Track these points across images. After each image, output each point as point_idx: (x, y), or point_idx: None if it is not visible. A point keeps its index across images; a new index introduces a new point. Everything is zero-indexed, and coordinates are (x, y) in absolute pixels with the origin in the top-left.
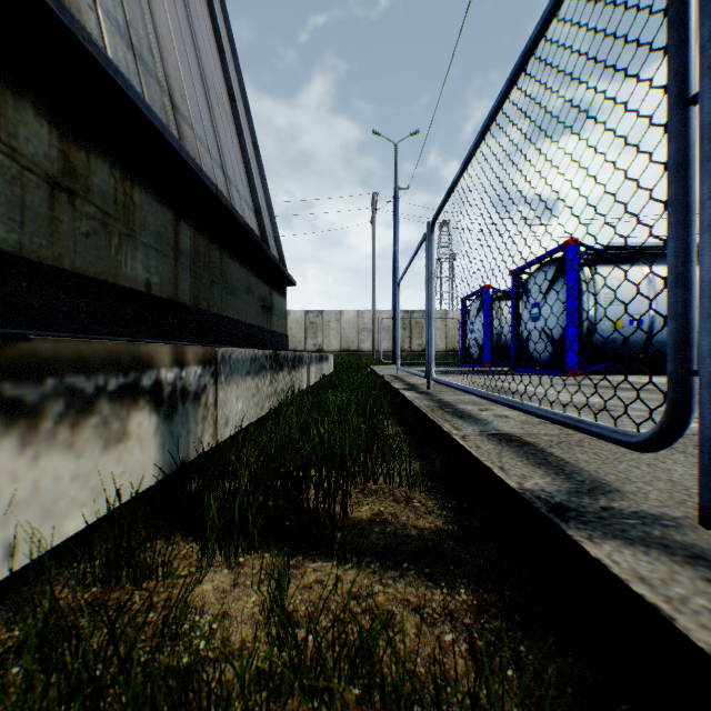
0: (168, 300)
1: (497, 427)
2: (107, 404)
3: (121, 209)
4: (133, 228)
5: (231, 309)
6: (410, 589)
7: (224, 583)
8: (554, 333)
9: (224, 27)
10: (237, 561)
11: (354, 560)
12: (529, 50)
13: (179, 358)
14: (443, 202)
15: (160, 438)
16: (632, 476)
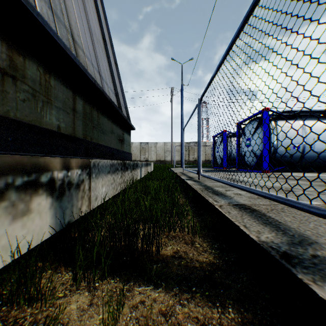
0: (69, 135)
1: (236, 200)
2: (14, 194)
3: (43, 88)
4: (50, 98)
5: (103, 140)
6: (198, 308)
7: (84, 303)
8: (257, 152)
9: (101, 7)
10: (94, 286)
11: (163, 285)
12: (255, 3)
13: (66, 165)
14: (206, 88)
15: (53, 210)
16: (320, 231)
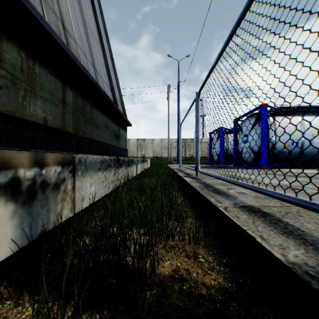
0: (57, 129)
1: (242, 200)
2: None
3: (26, 75)
4: (35, 87)
5: (97, 136)
6: None
7: None
8: (255, 149)
9: (97, 1)
10: None
11: None
12: None
13: (39, 161)
14: (205, 80)
15: (18, 219)
16: None
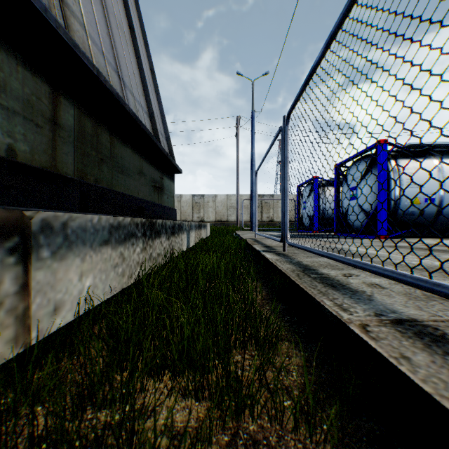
0: (39, 168)
1: (386, 305)
2: None
3: None
4: None
5: (123, 185)
6: None
7: None
8: (368, 208)
9: None
10: None
11: None
12: None
13: None
14: (300, 92)
15: None
16: None
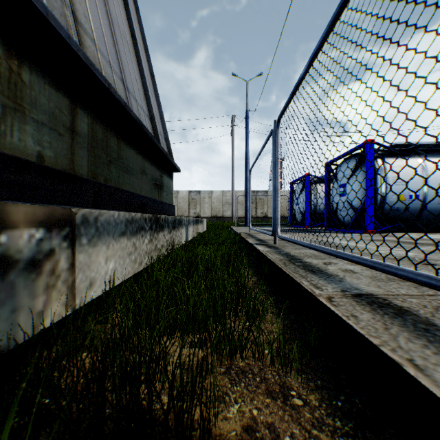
0: (61, 171)
1: (353, 284)
2: None
3: (5, 83)
4: (22, 103)
5: (128, 184)
6: None
7: None
8: (356, 204)
9: None
10: None
11: None
12: None
13: None
14: (288, 101)
15: None
16: None
